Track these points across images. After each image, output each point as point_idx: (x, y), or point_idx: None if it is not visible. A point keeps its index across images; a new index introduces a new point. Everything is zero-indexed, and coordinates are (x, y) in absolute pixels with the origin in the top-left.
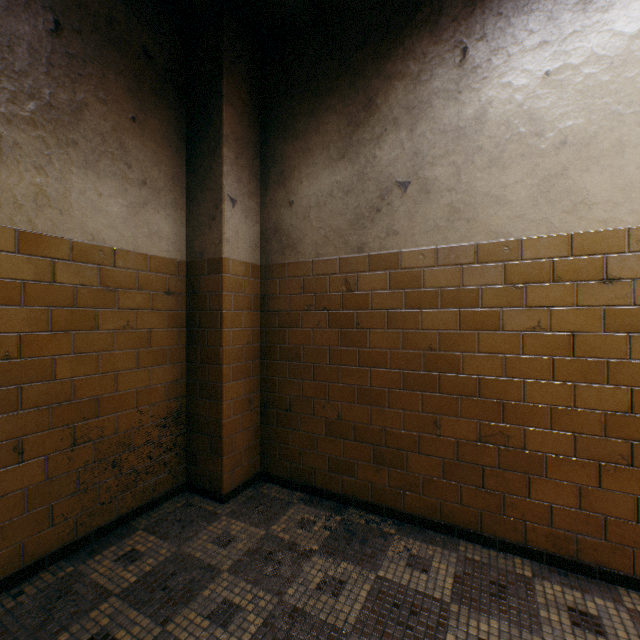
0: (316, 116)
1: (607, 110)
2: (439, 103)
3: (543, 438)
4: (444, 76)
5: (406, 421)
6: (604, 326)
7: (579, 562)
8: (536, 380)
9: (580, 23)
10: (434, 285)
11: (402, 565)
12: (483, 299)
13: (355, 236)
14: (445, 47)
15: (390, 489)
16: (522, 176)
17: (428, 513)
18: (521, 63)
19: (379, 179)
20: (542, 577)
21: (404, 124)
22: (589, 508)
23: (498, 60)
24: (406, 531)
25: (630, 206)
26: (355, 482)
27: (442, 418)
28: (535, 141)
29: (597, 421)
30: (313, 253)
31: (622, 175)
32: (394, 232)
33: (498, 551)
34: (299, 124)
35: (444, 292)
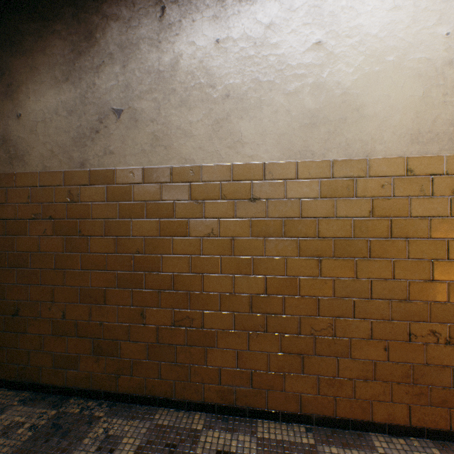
0: (43, 37)
1: (253, 76)
2: (145, 47)
3: (215, 318)
4: (149, 26)
5: (120, 315)
6: (251, 232)
7: (237, 407)
8: (211, 274)
9: (238, 9)
10: (141, 199)
11: (92, 451)
12: (176, 211)
13: (78, 152)
14: (149, 2)
15: (107, 375)
16: (202, 116)
17: (137, 390)
18: (201, 29)
19: (98, 104)
20: (209, 427)
21: (118, 60)
22: (243, 366)
23: (186, 23)
24: (116, 411)
25: (266, 147)
26: (78, 374)
27: (147, 309)
28: (210, 91)
29: (247, 302)
30: (40, 165)
31: (261, 124)
32: (110, 152)
33: (186, 411)
34: (27, 41)
35: (149, 205)
